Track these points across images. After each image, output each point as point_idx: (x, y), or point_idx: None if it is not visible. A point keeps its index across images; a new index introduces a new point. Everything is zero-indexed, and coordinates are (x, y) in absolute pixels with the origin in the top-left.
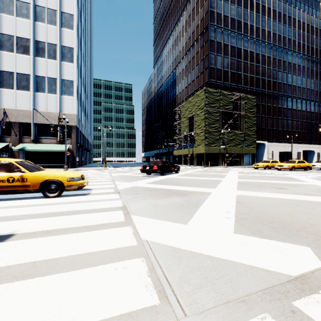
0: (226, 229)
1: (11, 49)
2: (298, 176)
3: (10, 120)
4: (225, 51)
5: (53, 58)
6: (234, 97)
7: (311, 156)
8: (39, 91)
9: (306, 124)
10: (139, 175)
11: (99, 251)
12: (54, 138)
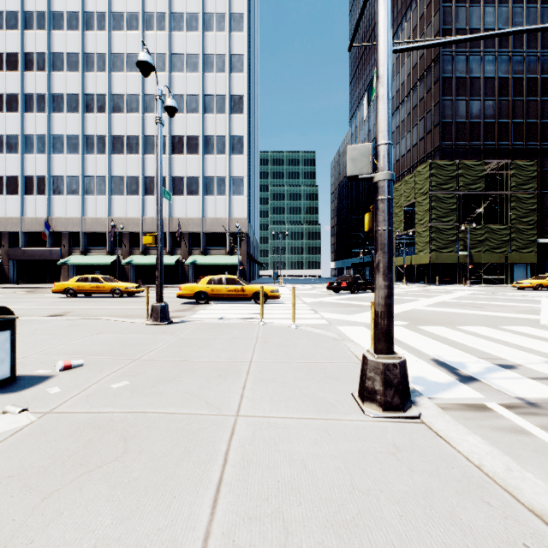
0: None
1: (181, 152)
2: None
3: (181, 230)
4: (473, 90)
5: (222, 154)
6: (489, 168)
7: None
8: (208, 194)
9: None
10: (325, 293)
11: (305, 318)
12: (223, 248)
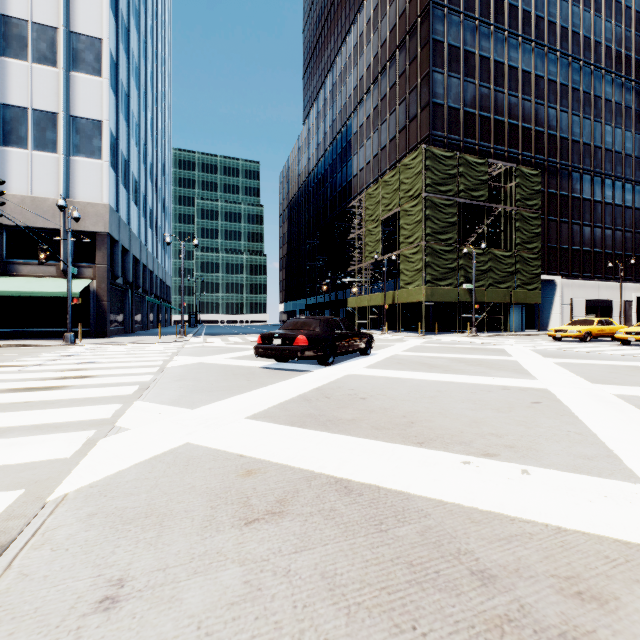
0: None
1: None
2: None
3: None
4: (467, 68)
5: (48, 63)
6: (492, 171)
7: None
8: (12, 144)
9: None
10: (252, 365)
11: None
12: (52, 263)
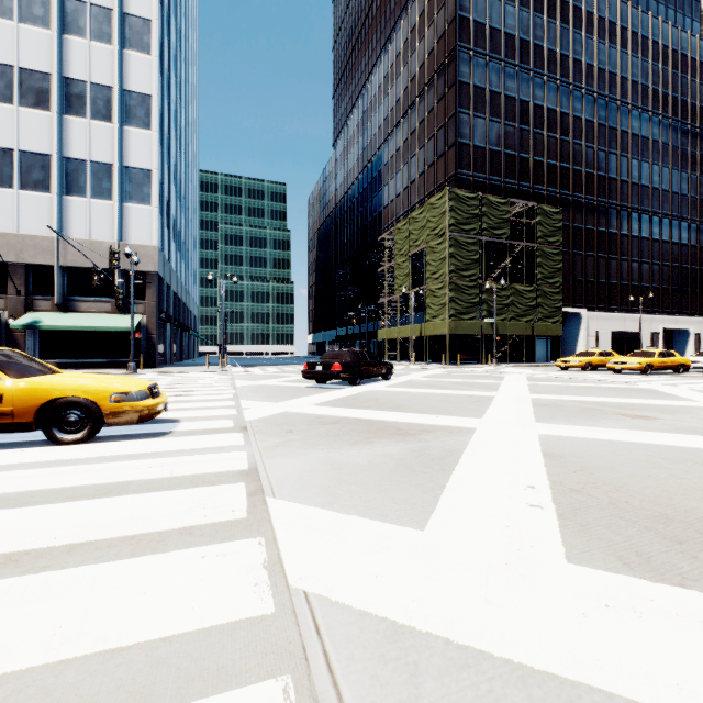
0: (542, 549)
1: (7, 97)
2: (666, 386)
3: (4, 259)
4: (493, 108)
5: (104, 119)
6: (514, 210)
7: (681, 342)
8: (73, 193)
9: (670, 271)
10: (300, 385)
11: (146, 641)
12: (108, 300)
